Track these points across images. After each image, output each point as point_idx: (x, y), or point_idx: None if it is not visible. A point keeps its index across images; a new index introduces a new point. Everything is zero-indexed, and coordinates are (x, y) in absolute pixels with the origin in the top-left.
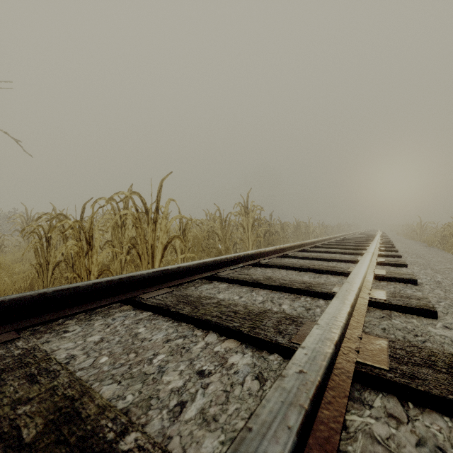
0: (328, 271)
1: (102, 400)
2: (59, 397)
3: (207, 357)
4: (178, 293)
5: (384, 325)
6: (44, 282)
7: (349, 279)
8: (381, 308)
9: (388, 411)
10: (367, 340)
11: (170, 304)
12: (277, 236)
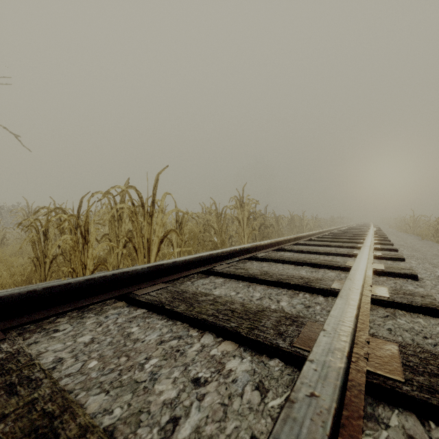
0: (325, 265)
1: (84, 417)
2: (37, 413)
3: (203, 361)
4: (173, 289)
5: (390, 326)
6: (42, 275)
7: (350, 276)
8: (384, 306)
9: (407, 433)
10: (375, 345)
11: (164, 301)
12: (271, 229)
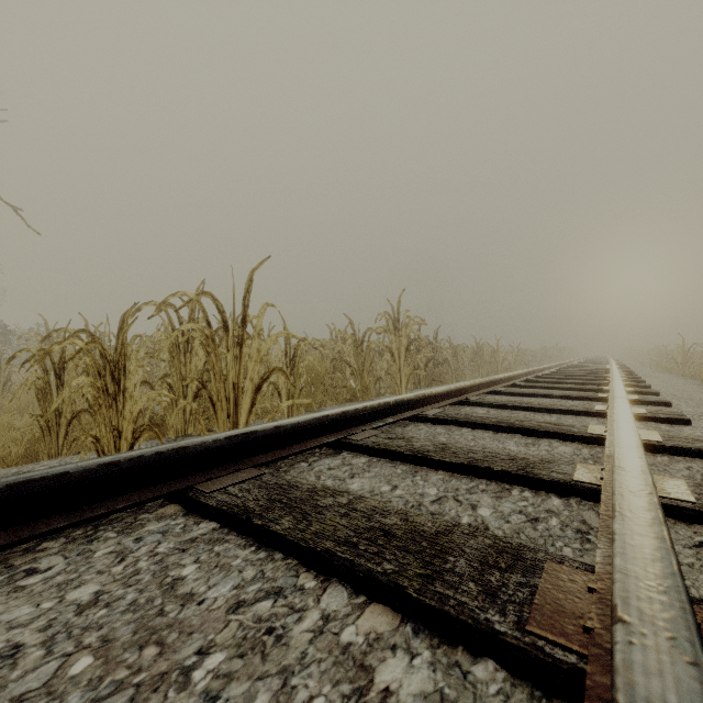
0: (549, 433)
1: None
2: None
3: (323, 663)
4: (273, 479)
5: None
6: (53, 446)
7: (620, 461)
8: (687, 520)
9: None
10: None
11: (253, 507)
12: (446, 368)
